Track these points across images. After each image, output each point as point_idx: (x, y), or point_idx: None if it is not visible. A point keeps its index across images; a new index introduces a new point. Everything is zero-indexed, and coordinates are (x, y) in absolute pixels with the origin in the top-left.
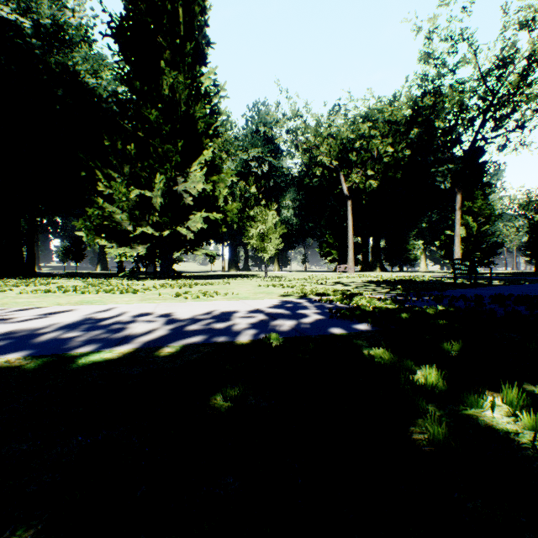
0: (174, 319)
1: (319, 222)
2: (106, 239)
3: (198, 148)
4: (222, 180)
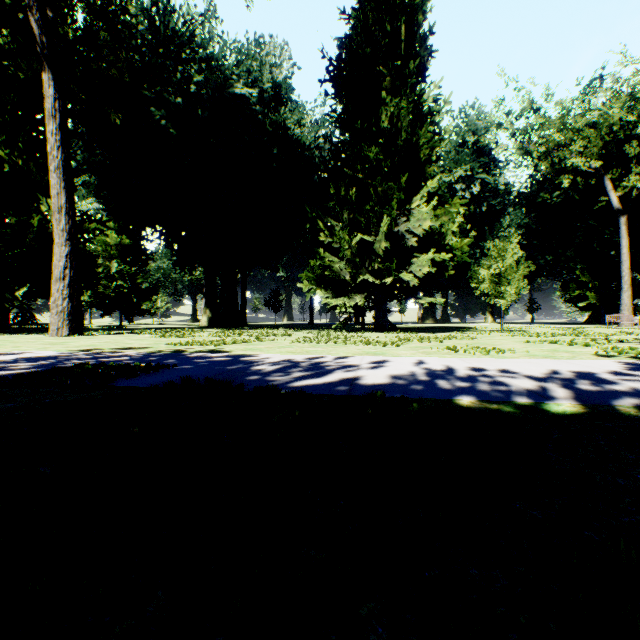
0: (530, 376)
1: (563, 253)
2: (324, 290)
3: (419, 179)
4: (448, 213)
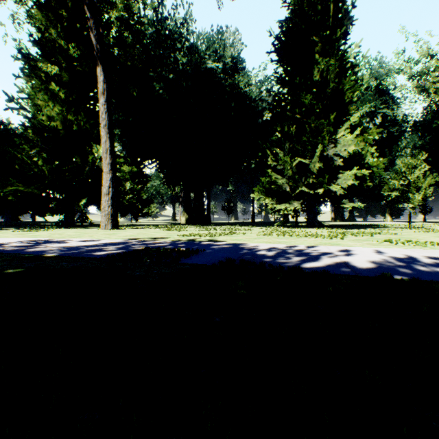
0: None
1: None
2: (271, 199)
3: (343, 116)
4: (366, 139)
